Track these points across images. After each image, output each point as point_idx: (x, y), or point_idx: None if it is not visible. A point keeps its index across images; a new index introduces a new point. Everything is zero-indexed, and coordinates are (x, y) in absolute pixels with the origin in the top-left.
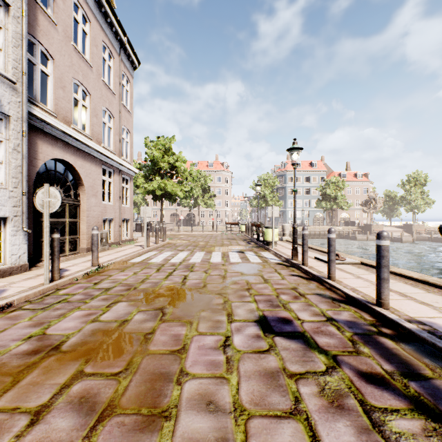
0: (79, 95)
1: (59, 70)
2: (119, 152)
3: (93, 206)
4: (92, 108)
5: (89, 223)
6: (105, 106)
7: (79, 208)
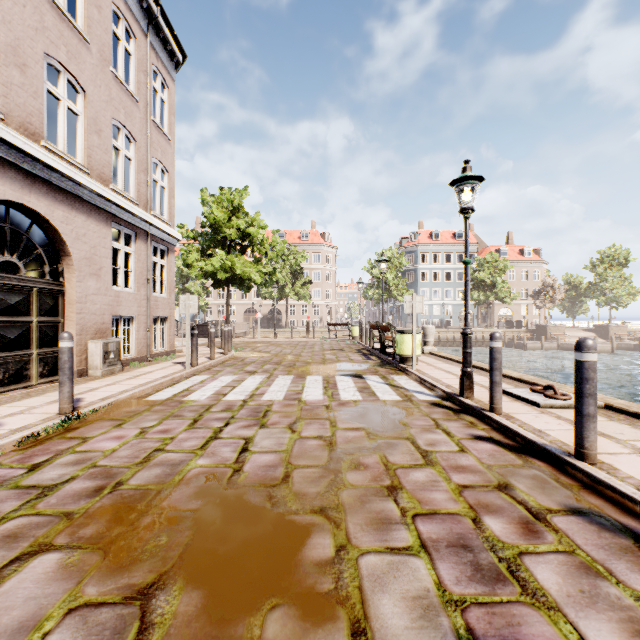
0: (61, 89)
1: (10, 29)
2: (146, 203)
3: (92, 293)
4: (90, 118)
5: (83, 325)
6: (117, 119)
7: (63, 297)
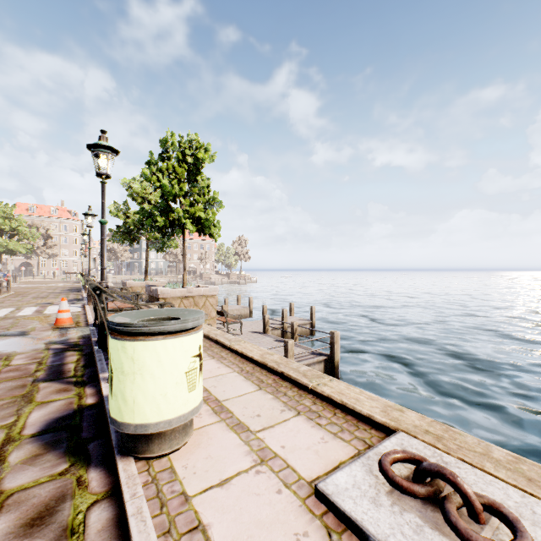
0: None
1: None
2: None
3: None
4: None
5: None
6: None
7: None
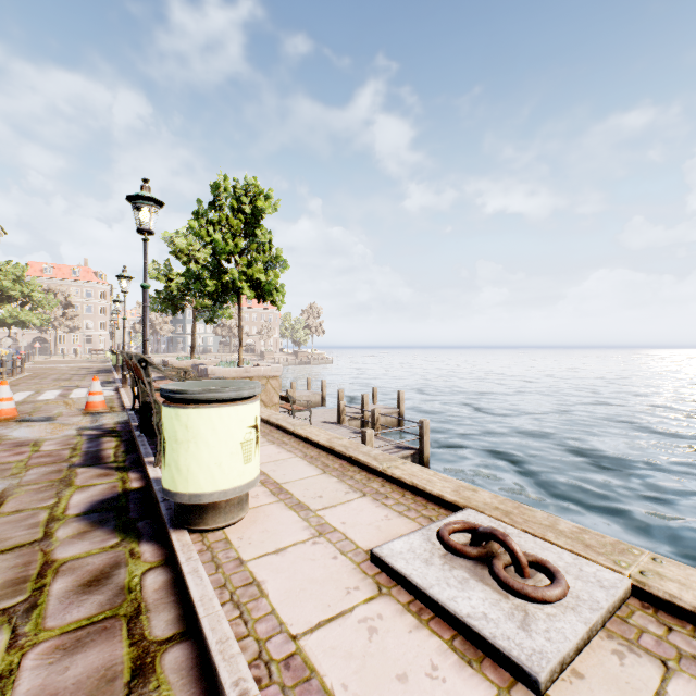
0: None
1: None
2: None
3: None
4: None
5: None
6: None
7: None
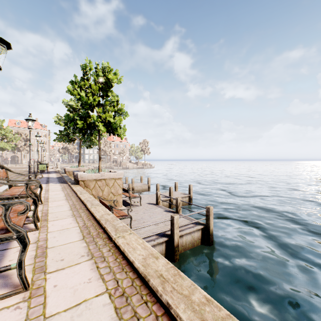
0: None
1: None
2: None
3: None
4: None
5: None
6: None
7: None
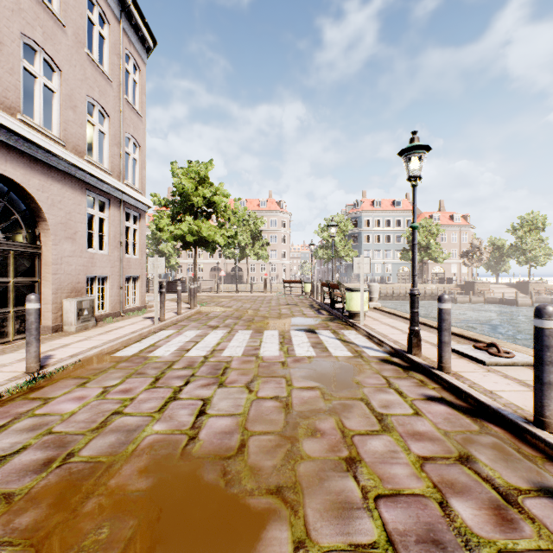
0: (37, 67)
1: None
2: (119, 173)
3: (67, 255)
4: (66, 94)
5: (58, 284)
6: (92, 96)
7: (40, 259)
